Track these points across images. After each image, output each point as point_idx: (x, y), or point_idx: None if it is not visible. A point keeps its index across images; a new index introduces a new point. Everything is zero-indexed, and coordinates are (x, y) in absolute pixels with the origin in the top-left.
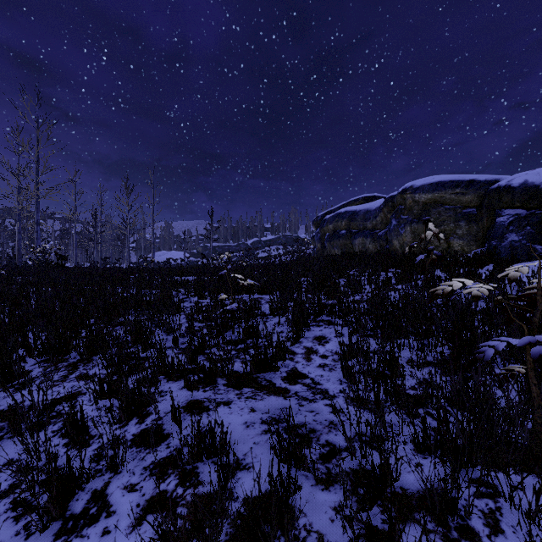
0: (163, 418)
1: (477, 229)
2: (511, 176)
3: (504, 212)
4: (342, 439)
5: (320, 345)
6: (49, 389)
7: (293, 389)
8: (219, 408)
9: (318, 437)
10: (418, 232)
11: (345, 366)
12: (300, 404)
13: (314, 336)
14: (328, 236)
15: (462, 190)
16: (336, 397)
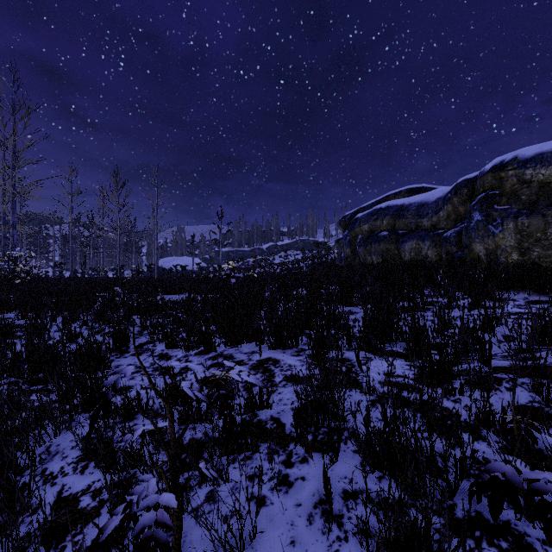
0: None
1: None
2: None
3: None
4: None
5: None
6: None
7: None
8: None
9: None
10: (530, 231)
11: None
12: None
13: None
14: (361, 239)
15: None
16: None
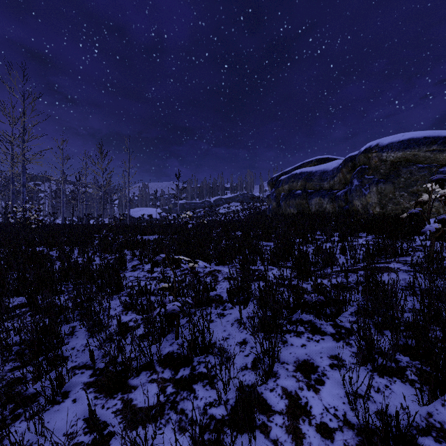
0: None
1: None
2: None
3: None
4: None
5: (311, 391)
6: None
7: None
8: None
9: None
10: (386, 193)
11: None
12: None
13: (296, 361)
14: (283, 196)
15: (440, 146)
16: None
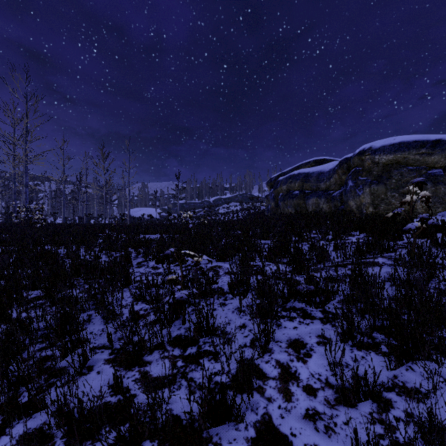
0: None
1: (444, 190)
2: None
3: None
4: None
5: (300, 362)
6: None
7: None
8: None
9: None
10: (378, 193)
11: None
12: None
13: (288, 340)
14: (281, 196)
15: (428, 150)
16: None
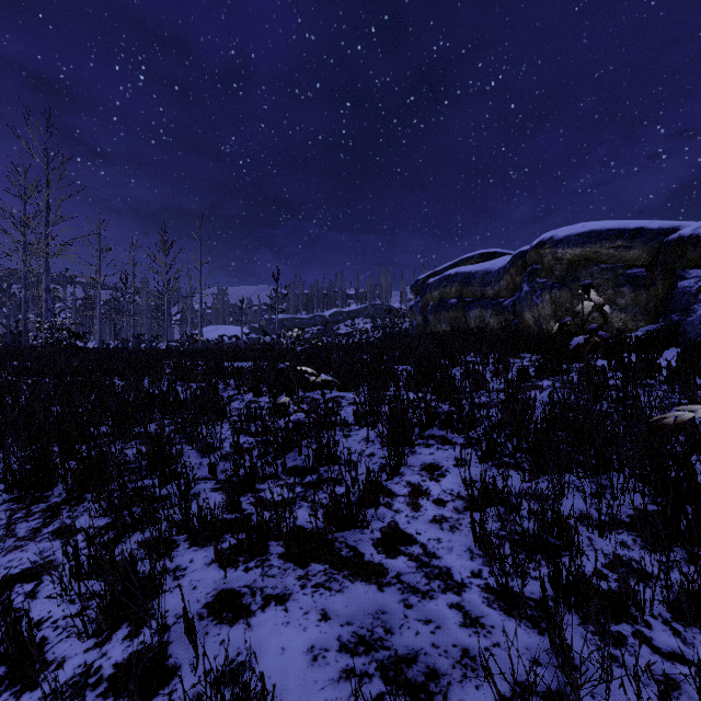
0: (170, 629)
1: (647, 297)
2: (697, 222)
3: (689, 274)
4: (490, 699)
5: (432, 481)
6: (5, 556)
7: (393, 568)
8: (268, 611)
9: (445, 692)
10: (561, 302)
11: (478, 529)
12: (406, 602)
13: (422, 464)
14: (432, 307)
15: (626, 242)
16: (467, 587)
